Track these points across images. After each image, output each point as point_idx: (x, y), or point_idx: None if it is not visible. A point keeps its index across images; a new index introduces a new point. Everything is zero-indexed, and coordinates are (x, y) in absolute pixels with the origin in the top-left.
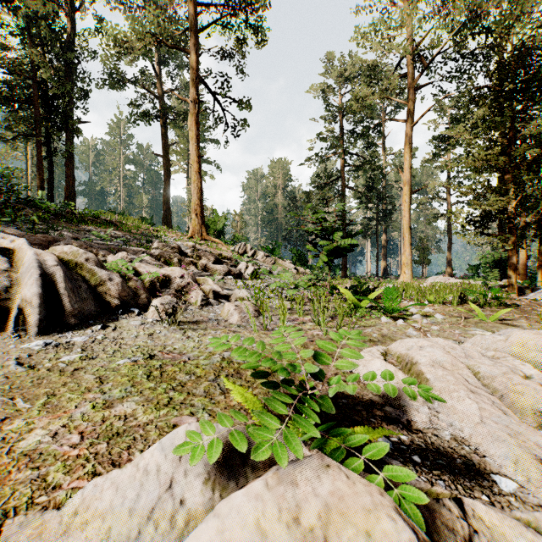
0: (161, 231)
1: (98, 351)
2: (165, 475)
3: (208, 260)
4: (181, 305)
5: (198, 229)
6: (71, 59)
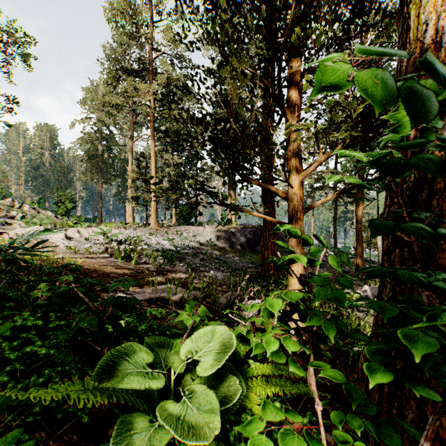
0: None
1: None
2: (19, 231)
3: None
4: (1, 222)
5: None
6: None
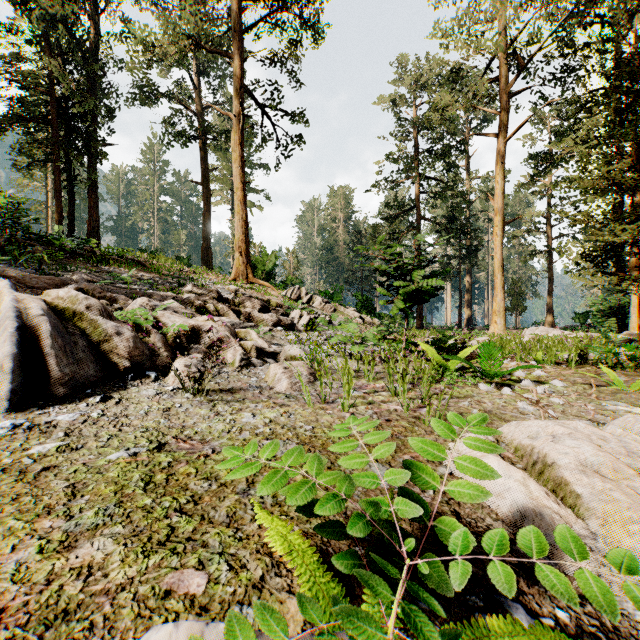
0: (198, 273)
1: (88, 437)
2: None
3: (253, 307)
4: (209, 369)
5: (243, 269)
6: (94, 70)
